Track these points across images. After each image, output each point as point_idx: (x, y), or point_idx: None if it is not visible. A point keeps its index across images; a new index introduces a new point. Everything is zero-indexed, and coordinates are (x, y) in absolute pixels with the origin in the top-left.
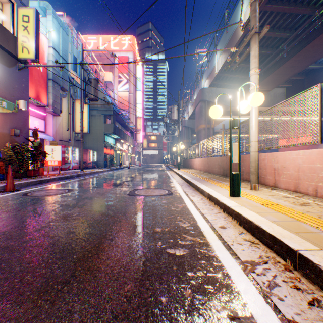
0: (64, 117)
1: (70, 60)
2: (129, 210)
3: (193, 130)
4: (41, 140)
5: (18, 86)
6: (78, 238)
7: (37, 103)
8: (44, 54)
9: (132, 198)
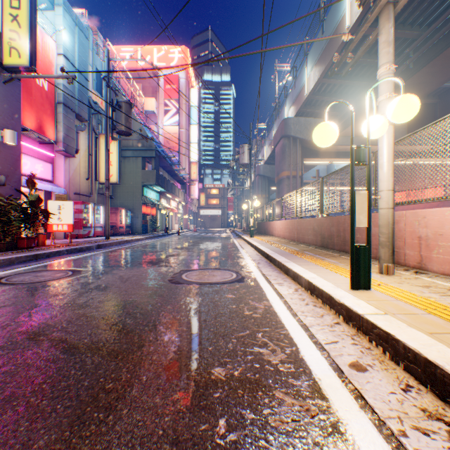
0: (82, 160)
1: (91, 76)
2: (165, 317)
3: (271, 181)
4: (46, 193)
5: (4, 108)
6: (31, 406)
7: (38, 137)
8: (51, 65)
9: (176, 288)
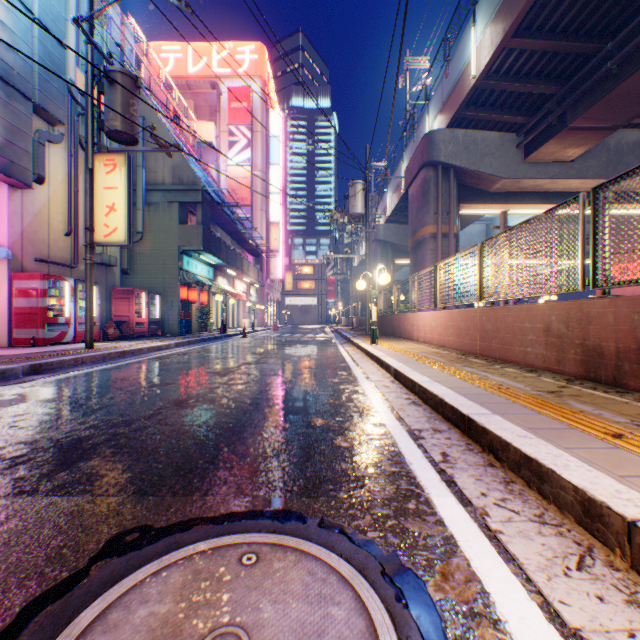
0: (55, 198)
1: (73, 43)
2: None
3: (396, 250)
4: None
5: None
6: None
7: None
8: None
9: None
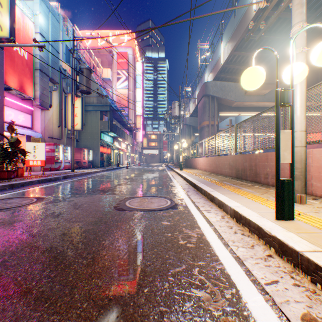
0: (54, 112)
1: (61, 50)
2: (105, 247)
3: (195, 129)
4: (27, 137)
5: None
6: None
7: (20, 94)
8: (30, 40)
9: (119, 214)
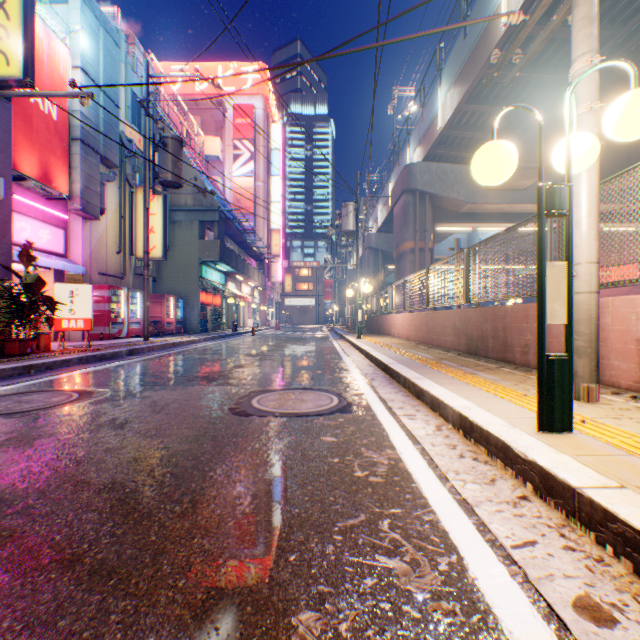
0: (110, 225)
1: (124, 102)
2: (214, 483)
3: (387, 257)
4: (56, 273)
5: None
6: None
7: (42, 189)
8: (62, 83)
9: (240, 423)
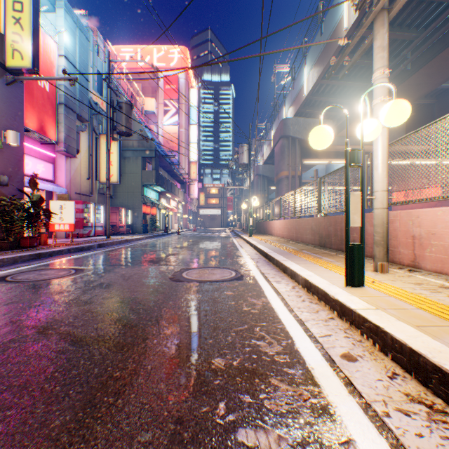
0: (83, 160)
1: (92, 77)
2: (167, 312)
3: (270, 181)
4: (47, 193)
5: (7, 109)
6: (46, 392)
7: (40, 138)
8: (52, 66)
9: (177, 285)
